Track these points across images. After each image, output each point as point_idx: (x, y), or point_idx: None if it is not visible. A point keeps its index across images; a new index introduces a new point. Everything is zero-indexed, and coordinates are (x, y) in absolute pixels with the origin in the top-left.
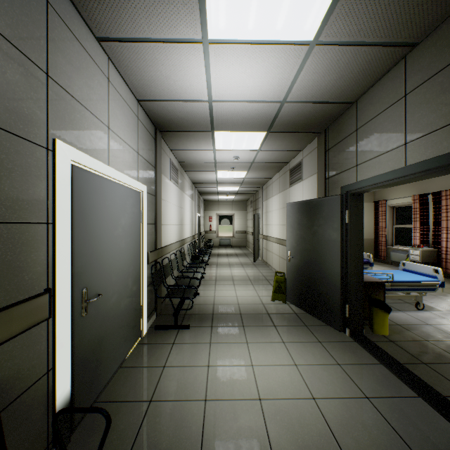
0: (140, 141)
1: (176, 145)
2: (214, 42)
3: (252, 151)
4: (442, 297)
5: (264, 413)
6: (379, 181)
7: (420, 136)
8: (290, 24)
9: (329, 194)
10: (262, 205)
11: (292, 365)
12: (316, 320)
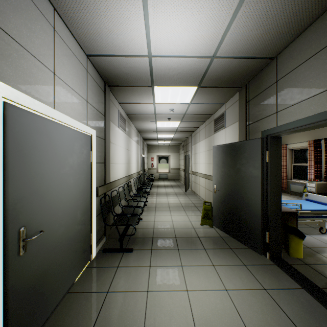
0: (89, 92)
1: (123, 99)
2: None
3: (185, 104)
4: None
5: None
6: (301, 124)
7: None
8: None
9: (249, 138)
10: (191, 148)
11: (223, 290)
12: (239, 243)
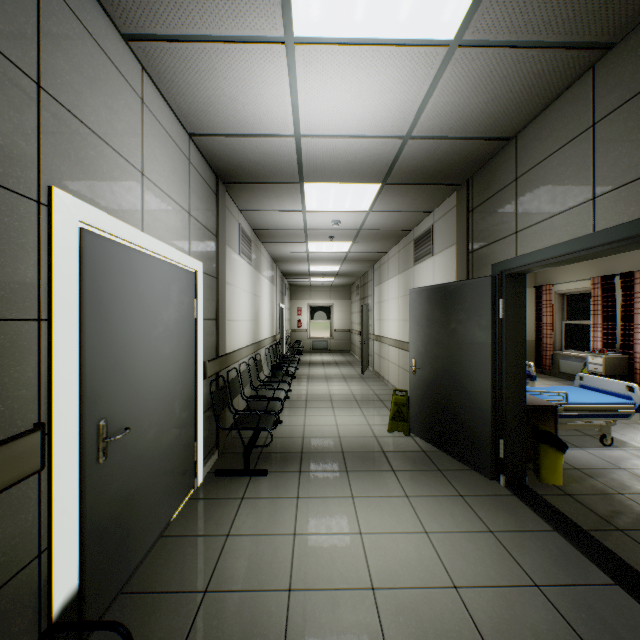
0: (193, 196)
1: (247, 204)
2: (303, 42)
3: (360, 213)
4: (638, 426)
5: (379, 612)
6: (552, 255)
7: (618, 185)
8: (419, 12)
9: (473, 275)
10: (374, 292)
11: (420, 532)
12: (455, 461)
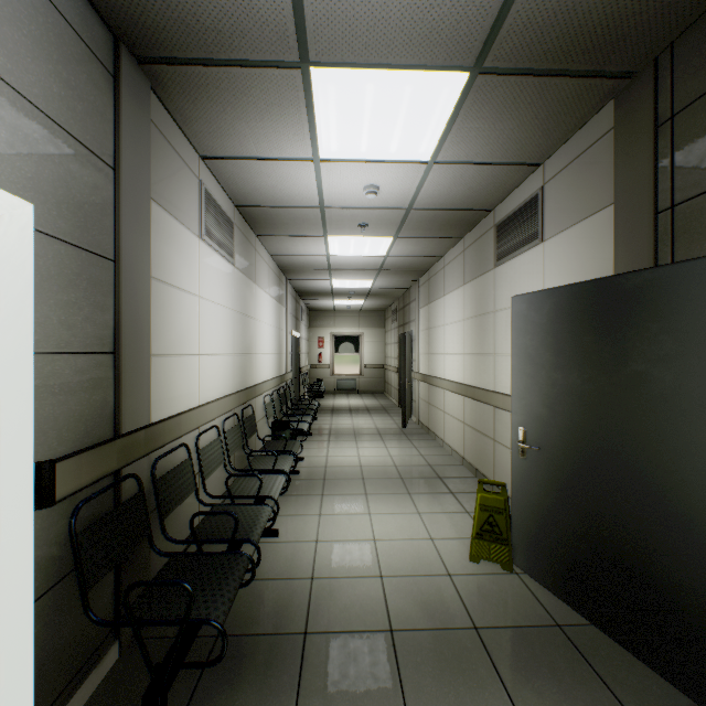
0: None
1: (210, 139)
2: None
3: (415, 166)
4: None
5: None
6: None
7: None
8: None
9: (678, 257)
10: (419, 315)
11: None
12: (643, 668)
